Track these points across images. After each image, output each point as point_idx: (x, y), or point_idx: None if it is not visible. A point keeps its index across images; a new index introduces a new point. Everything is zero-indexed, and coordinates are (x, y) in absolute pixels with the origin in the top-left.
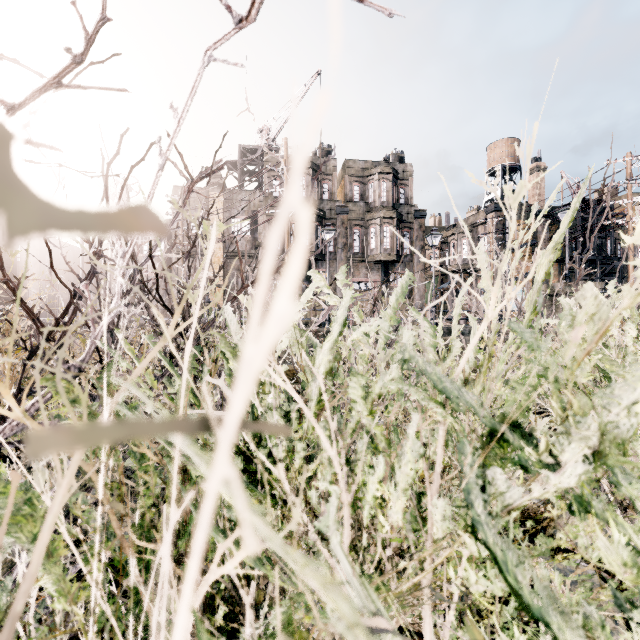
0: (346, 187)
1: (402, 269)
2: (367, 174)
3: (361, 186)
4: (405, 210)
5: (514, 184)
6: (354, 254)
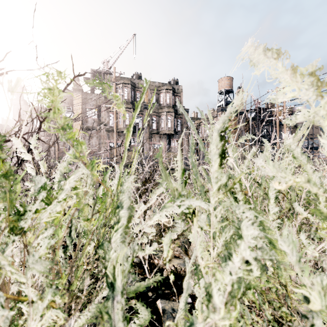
0: (149, 95)
1: (177, 138)
2: (159, 89)
3: (156, 95)
4: (178, 108)
5: (230, 99)
6: (153, 130)
